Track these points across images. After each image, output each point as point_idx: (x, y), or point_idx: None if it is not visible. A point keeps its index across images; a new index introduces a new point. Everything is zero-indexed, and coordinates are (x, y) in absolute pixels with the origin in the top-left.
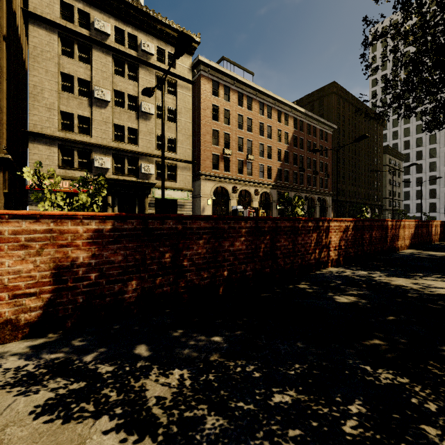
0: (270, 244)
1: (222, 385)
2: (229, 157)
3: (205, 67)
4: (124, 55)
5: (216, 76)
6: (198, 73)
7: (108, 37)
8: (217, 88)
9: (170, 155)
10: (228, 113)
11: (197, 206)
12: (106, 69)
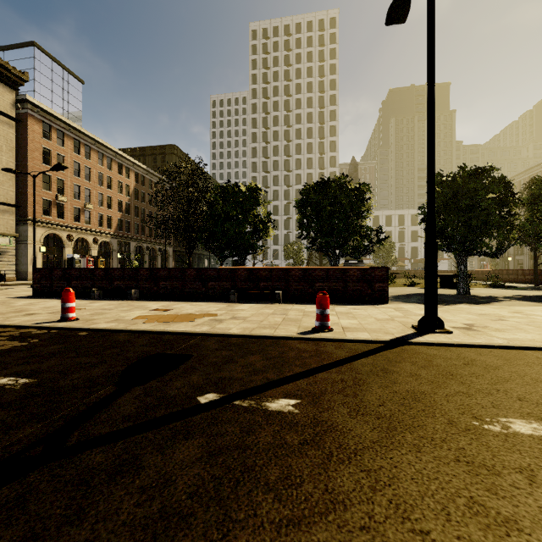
0: None
1: None
2: (63, 204)
3: (34, 106)
4: None
5: (48, 118)
6: (24, 109)
7: None
8: (49, 131)
9: None
10: (62, 158)
11: (21, 253)
12: None
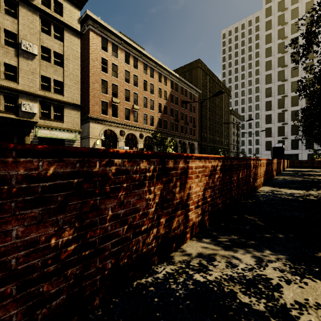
0: None
1: None
2: (117, 105)
3: (94, 22)
4: None
5: (105, 34)
6: (87, 27)
7: None
8: (106, 44)
9: (57, 97)
10: (116, 68)
11: (86, 146)
12: None
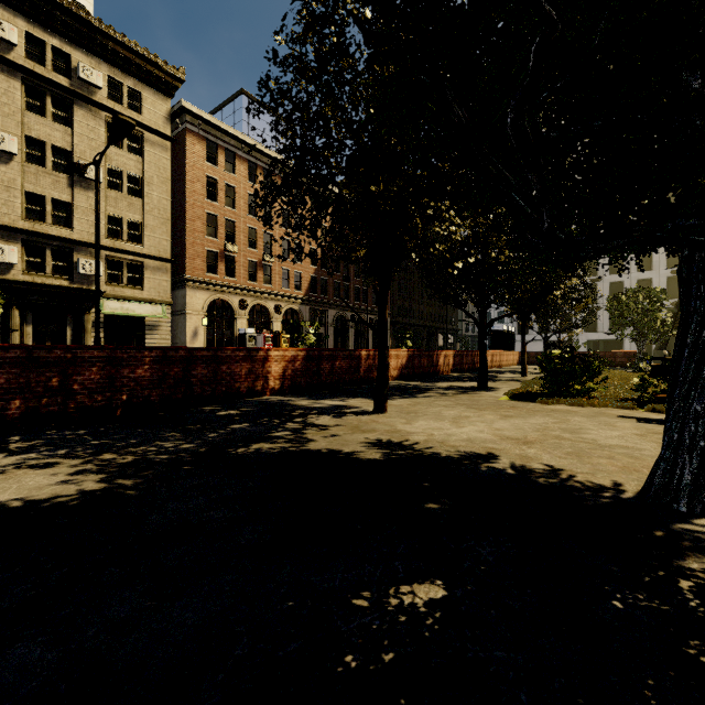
0: (184, 372)
1: (64, 442)
2: (234, 256)
3: (194, 118)
4: (44, 81)
5: (213, 134)
6: (182, 125)
7: (14, 48)
8: (215, 152)
9: (133, 248)
10: (233, 191)
11: (180, 328)
12: (8, 99)
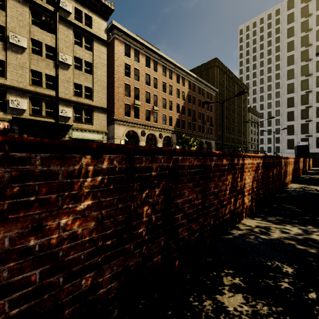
0: (164, 203)
1: None
2: (138, 107)
3: (118, 31)
4: (41, 8)
5: (128, 41)
6: (112, 36)
7: None
8: (129, 50)
9: (87, 102)
10: (138, 72)
11: None
12: (22, 18)
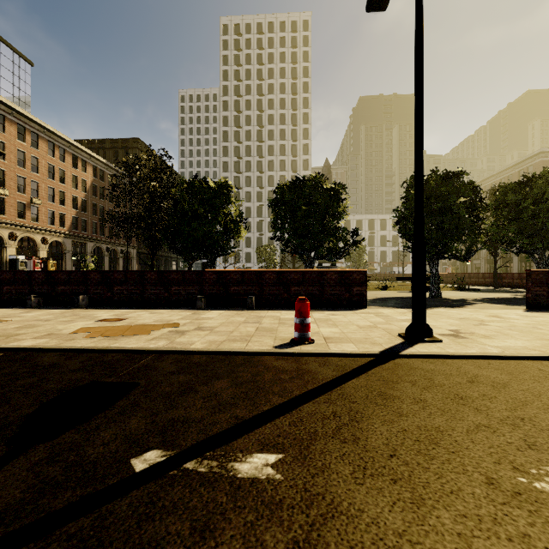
0: None
1: None
2: (4, 197)
3: None
4: None
5: None
6: None
7: None
8: None
9: None
10: (2, 145)
11: None
12: None
